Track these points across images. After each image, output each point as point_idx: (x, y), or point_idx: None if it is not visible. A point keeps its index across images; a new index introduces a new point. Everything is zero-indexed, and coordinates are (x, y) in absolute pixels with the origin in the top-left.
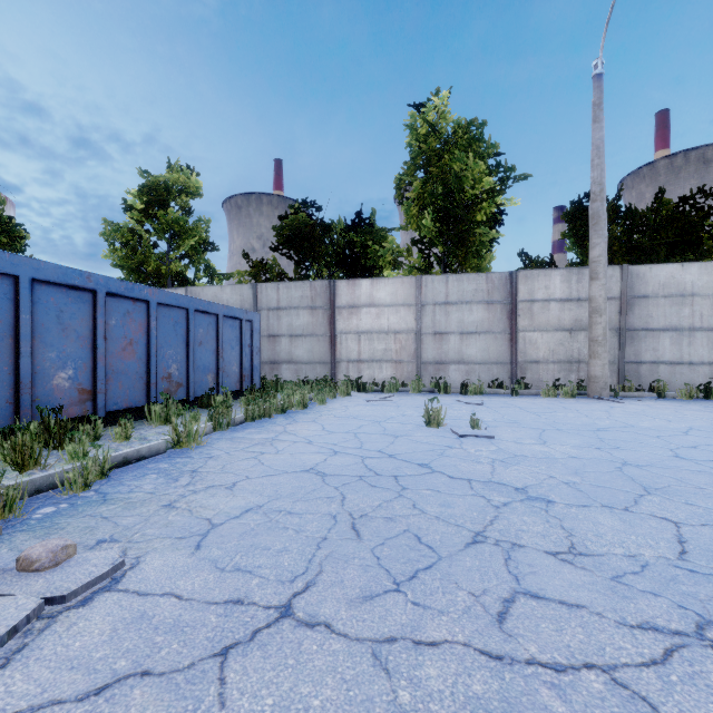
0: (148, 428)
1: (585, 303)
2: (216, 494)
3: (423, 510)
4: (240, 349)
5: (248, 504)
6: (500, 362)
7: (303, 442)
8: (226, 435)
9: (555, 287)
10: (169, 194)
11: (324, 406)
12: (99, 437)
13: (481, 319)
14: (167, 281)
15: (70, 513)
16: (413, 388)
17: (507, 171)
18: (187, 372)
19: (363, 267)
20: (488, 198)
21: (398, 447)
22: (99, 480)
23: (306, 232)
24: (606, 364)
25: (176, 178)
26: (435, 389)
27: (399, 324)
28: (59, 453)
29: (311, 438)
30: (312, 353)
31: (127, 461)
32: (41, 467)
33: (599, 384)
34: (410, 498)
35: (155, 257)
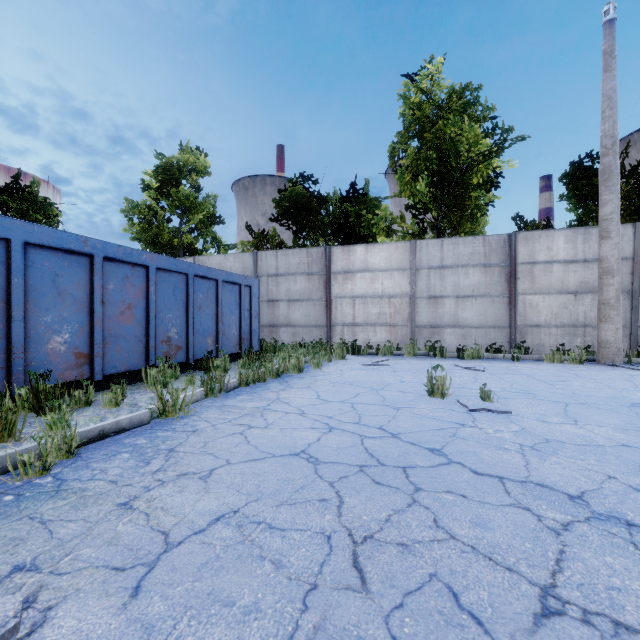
0: (144, 392)
1: (592, 264)
2: (186, 487)
3: (451, 533)
4: (239, 313)
5: (221, 507)
6: (498, 326)
7: (295, 414)
8: (217, 402)
9: (558, 249)
10: (181, 173)
11: (320, 369)
12: (91, 402)
13: (478, 282)
14: (179, 252)
15: (9, 511)
16: (408, 351)
17: (504, 132)
18: (187, 336)
19: (357, 236)
20: (485, 160)
21: (401, 423)
22: (66, 460)
23: (303, 203)
24: (619, 329)
25: (187, 159)
26: (430, 353)
27: (393, 289)
28: (36, 424)
29: (304, 408)
30: (308, 317)
31: (104, 435)
32: (18, 438)
33: (612, 350)
34: (428, 508)
35: (168, 231)
